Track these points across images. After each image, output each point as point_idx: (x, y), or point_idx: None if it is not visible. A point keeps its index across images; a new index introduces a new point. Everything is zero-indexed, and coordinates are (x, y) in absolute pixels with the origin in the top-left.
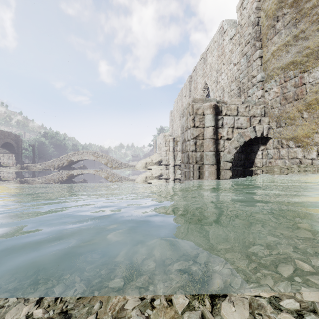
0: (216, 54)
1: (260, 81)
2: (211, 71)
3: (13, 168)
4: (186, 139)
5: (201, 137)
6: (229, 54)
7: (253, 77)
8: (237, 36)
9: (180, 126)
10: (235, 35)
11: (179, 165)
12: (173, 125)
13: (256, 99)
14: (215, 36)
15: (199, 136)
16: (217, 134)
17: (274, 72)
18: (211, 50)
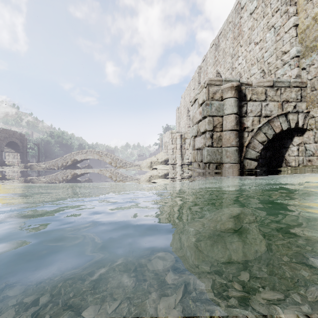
0: (230, 37)
1: (295, 56)
2: (224, 57)
3: (16, 167)
4: (199, 132)
5: (219, 128)
6: (248, 32)
7: (285, 53)
8: (259, 8)
9: (187, 123)
10: (256, 8)
11: (187, 164)
12: (180, 122)
13: (291, 79)
14: (229, 16)
15: (216, 127)
16: (240, 124)
17: (317, 41)
18: (224, 33)
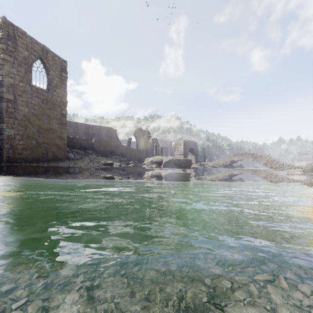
0: None
1: None
2: None
3: (195, 165)
4: None
5: None
6: None
7: None
8: None
9: None
10: None
11: None
12: None
13: None
14: None
15: None
16: None
17: None
18: None
